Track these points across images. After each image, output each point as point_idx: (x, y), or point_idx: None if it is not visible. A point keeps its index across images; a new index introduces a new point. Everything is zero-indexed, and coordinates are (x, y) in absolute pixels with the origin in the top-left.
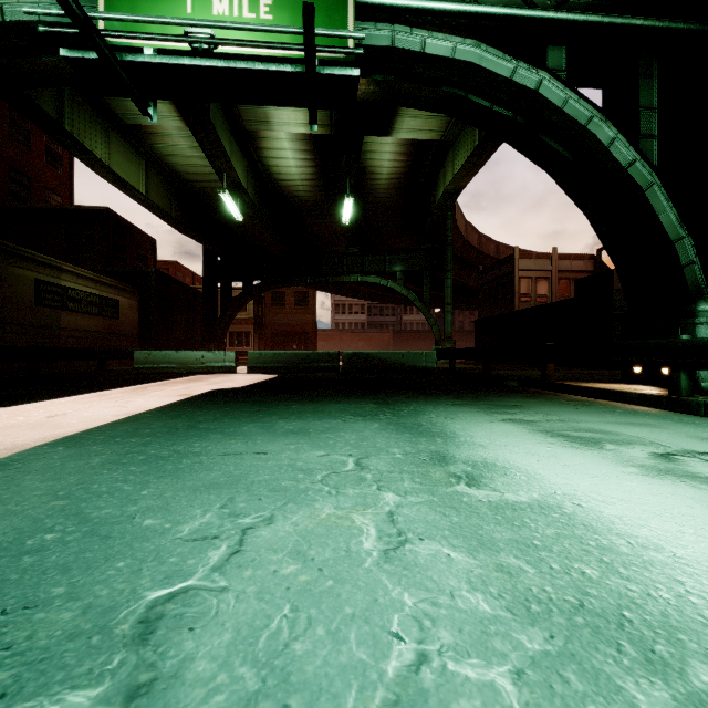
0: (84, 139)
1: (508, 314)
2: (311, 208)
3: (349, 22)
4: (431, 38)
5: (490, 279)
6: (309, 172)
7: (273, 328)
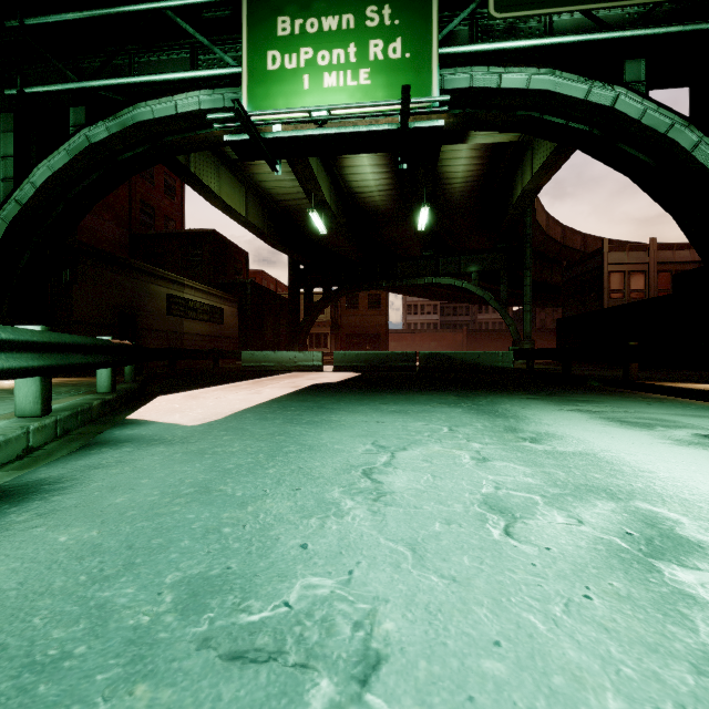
0: (203, 177)
1: (594, 312)
2: (386, 215)
3: (433, 76)
4: (507, 73)
5: (575, 275)
6: (385, 183)
7: (348, 329)
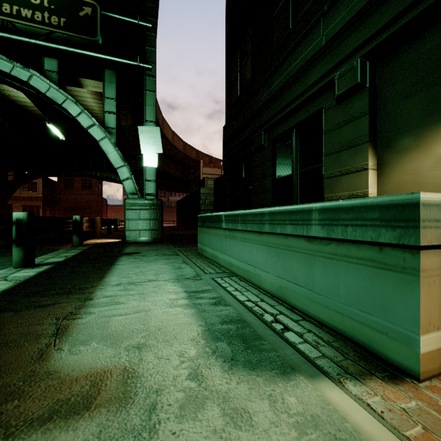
0: None
1: (182, 199)
2: None
3: None
4: None
5: (194, 178)
6: None
7: (66, 203)
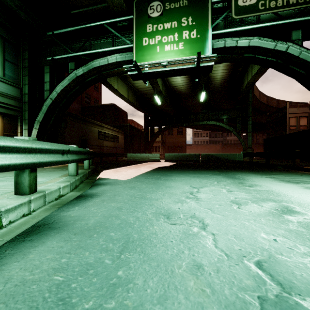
0: (112, 83)
1: (281, 136)
2: (186, 95)
3: (209, 43)
4: (240, 40)
5: (273, 118)
6: (186, 82)
7: (168, 144)
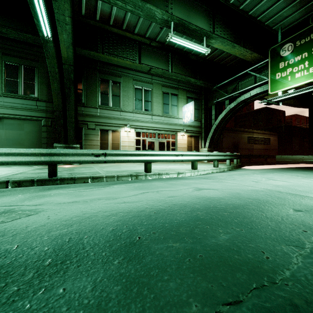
0: None
1: None
2: None
3: None
4: None
5: None
6: None
7: None
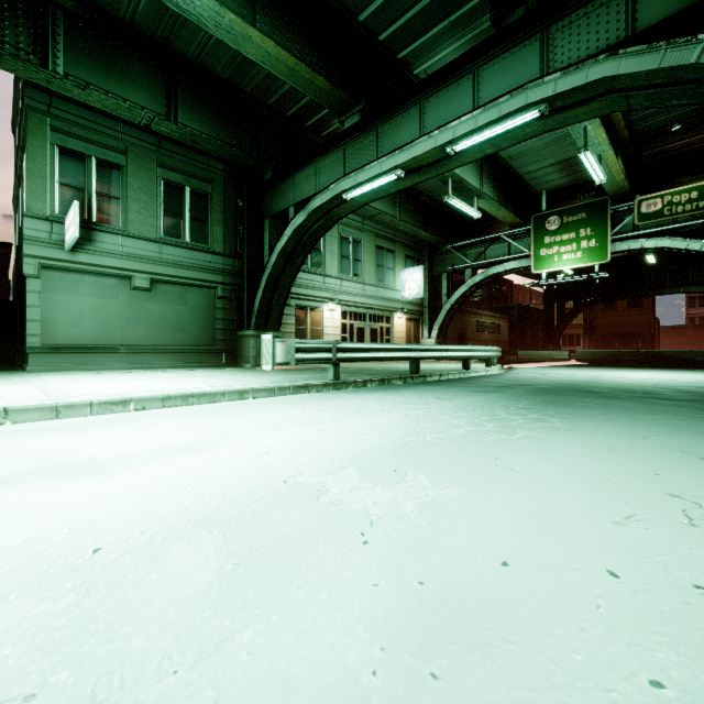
0: None
1: None
2: None
3: (608, 251)
4: (646, 241)
5: None
6: None
7: (604, 329)
